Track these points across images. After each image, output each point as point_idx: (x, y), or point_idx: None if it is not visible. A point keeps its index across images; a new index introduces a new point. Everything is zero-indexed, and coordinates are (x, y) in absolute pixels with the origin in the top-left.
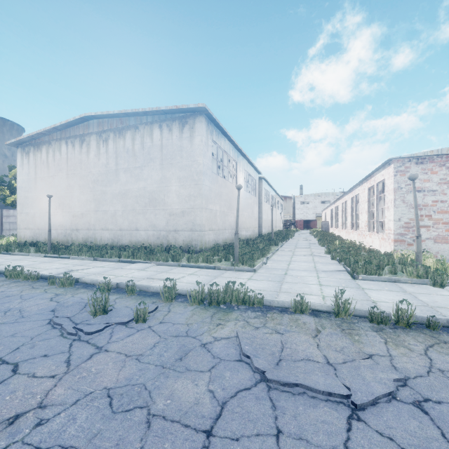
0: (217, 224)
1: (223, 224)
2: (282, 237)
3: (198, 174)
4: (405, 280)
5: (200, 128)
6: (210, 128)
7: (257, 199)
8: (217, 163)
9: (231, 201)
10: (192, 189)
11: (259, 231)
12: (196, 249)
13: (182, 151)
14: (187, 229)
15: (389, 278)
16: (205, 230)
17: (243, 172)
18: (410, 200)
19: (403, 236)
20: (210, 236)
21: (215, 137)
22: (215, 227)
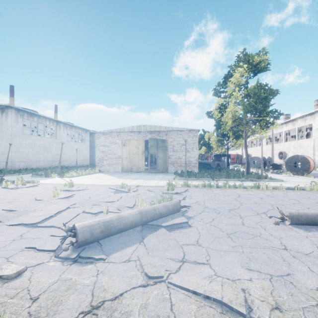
0: (29, 158)
1: (37, 159)
2: (90, 165)
3: (9, 135)
4: (43, 176)
5: (10, 114)
6: (20, 113)
7: (87, 145)
8: (30, 129)
9: (47, 147)
10: (7, 142)
11: (94, 163)
12: (8, 170)
13: (2, 124)
14: (5, 161)
15: (40, 176)
16: (15, 161)
17: (65, 131)
18: (101, 149)
19: (99, 163)
20: (21, 164)
21: (27, 116)
22: (27, 160)
